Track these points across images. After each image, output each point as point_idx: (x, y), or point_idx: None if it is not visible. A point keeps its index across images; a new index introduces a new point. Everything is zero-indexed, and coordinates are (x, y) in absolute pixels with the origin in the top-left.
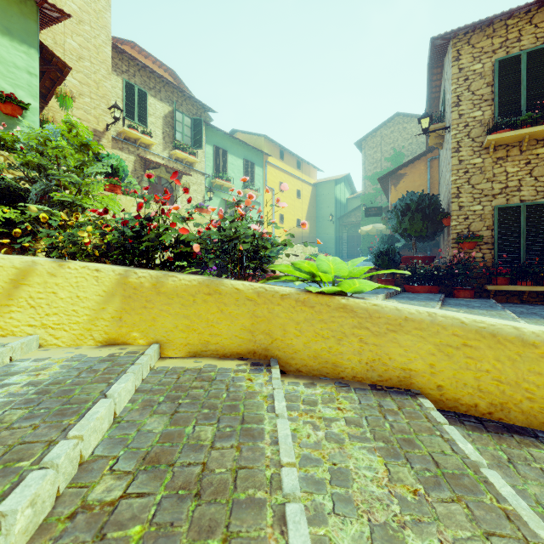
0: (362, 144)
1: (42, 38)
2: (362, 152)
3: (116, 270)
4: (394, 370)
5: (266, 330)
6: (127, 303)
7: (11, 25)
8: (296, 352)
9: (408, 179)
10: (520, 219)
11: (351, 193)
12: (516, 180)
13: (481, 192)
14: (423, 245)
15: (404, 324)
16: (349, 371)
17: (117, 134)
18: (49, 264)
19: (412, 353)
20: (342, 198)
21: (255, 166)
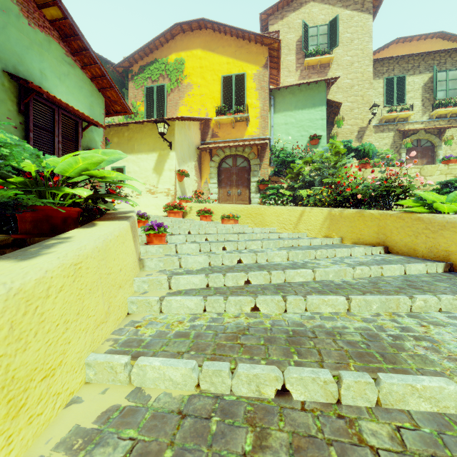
0: None
1: (331, 91)
2: None
3: (327, 209)
4: (441, 251)
5: (383, 232)
6: (331, 222)
7: (314, 101)
8: (396, 243)
9: None
10: None
11: None
12: None
13: None
14: None
15: (446, 225)
16: (420, 253)
17: (379, 122)
18: (309, 209)
19: (450, 241)
20: None
21: None
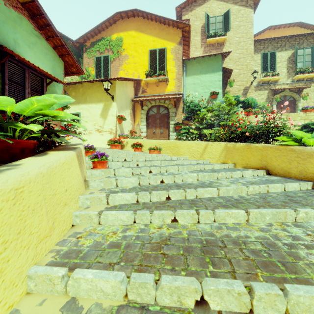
0: None
1: (225, 61)
2: None
3: (224, 143)
4: (309, 173)
5: (265, 160)
6: (227, 152)
7: (214, 68)
8: (275, 167)
9: None
10: None
11: None
12: None
13: None
14: None
15: (313, 154)
16: (293, 175)
17: (258, 83)
18: (211, 143)
19: None
20: None
21: None
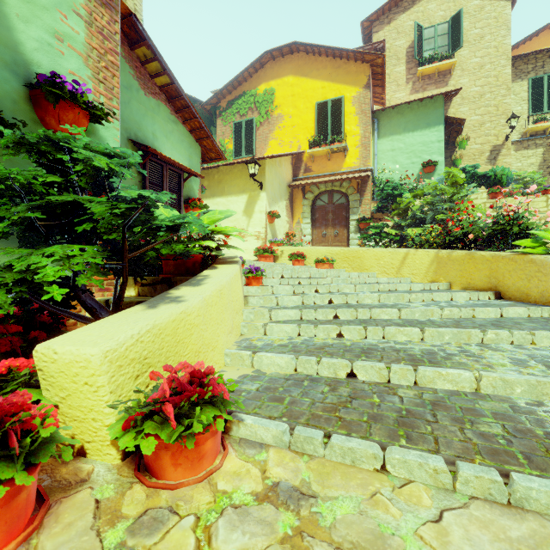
0: None
1: (453, 103)
2: None
3: (434, 251)
4: None
5: (495, 276)
6: (438, 265)
7: (429, 120)
8: (508, 288)
9: None
10: None
11: None
12: None
13: None
14: None
15: None
16: (533, 298)
17: (521, 136)
18: (413, 251)
19: None
20: None
21: None
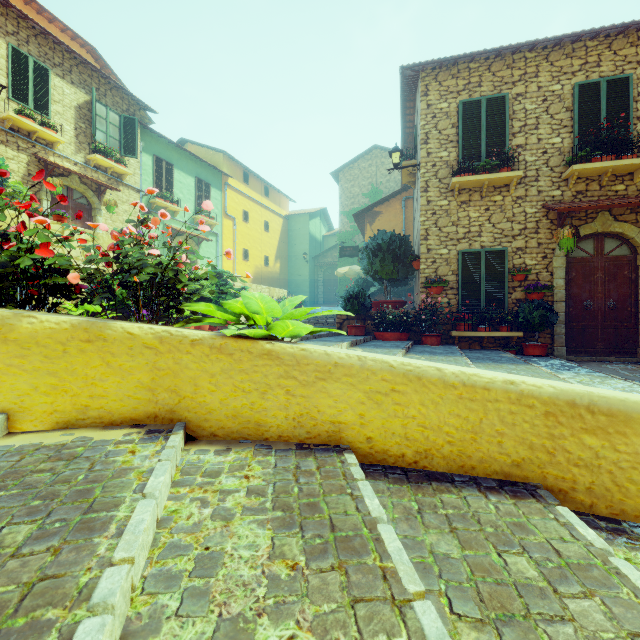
0: (339, 176)
1: None
2: (339, 184)
3: None
4: (324, 424)
5: (171, 386)
6: None
7: None
8: (210, 412)
9: (384, 218)
10: (481, 265)
11: (328, 230)
12: (477, 226)
13: (447, 235)
14: (398, 290)
15: (333, 370)
16: (275, 430)
17: None
18: None
19: (342, 403)
20: (317, 235)
21: (211, 187)
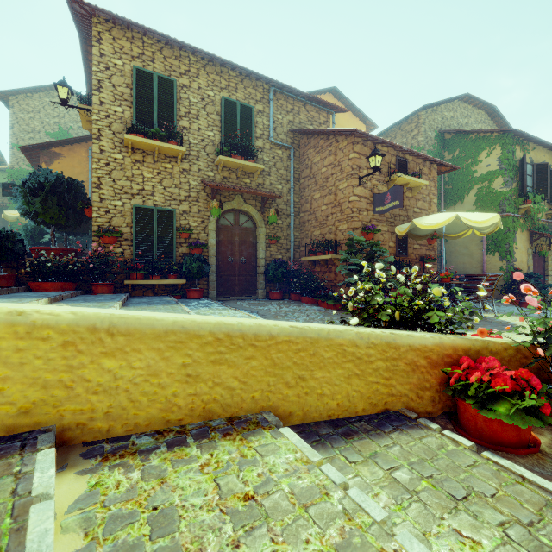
0: (10, 100)
1: None
2: (10, 110)
3: None
4: None
5: None
6: None
7: None
8: None
9: (66, 162)
10: (153, 221)
11: None
12: (151, 185)
13: (122, 188)
14: (83, 240)
15: None
16: None
17: None
18: None
19: None
20: None
21: None
